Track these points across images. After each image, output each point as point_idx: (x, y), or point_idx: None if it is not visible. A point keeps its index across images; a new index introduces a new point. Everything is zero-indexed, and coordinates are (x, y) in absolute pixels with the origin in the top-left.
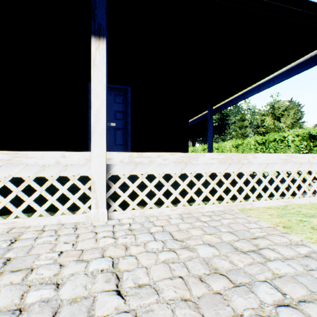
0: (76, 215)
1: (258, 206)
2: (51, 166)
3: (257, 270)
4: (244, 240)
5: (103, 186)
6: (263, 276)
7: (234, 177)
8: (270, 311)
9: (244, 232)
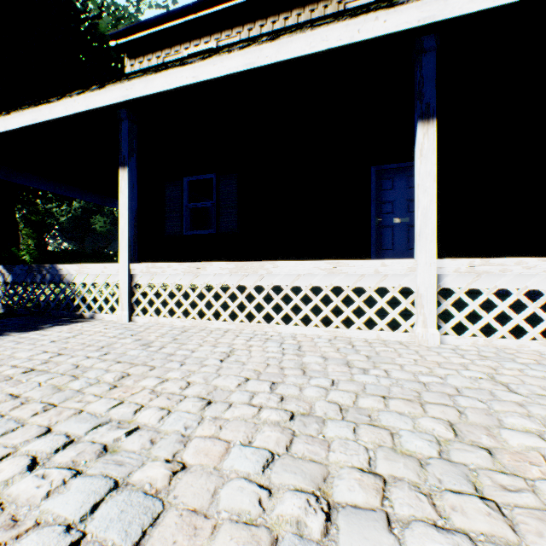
0: (396, 333)
1: None
2: (368, 275)
3: None
4: None
5: (432, 301)
6: None
7: None
8: None
9: None
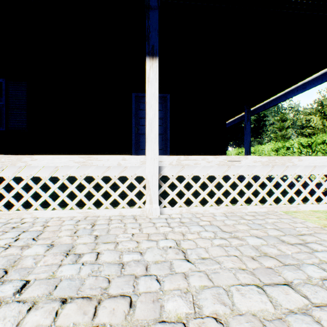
0: (133, 209)
1: (304, 209)
2: (114, 167)
3: (304, 257)
4: (291, 235)
5: (155, 185)
6: (310, 261)
7: (277, 180)
8: (317, 282)
9: (290, 229)
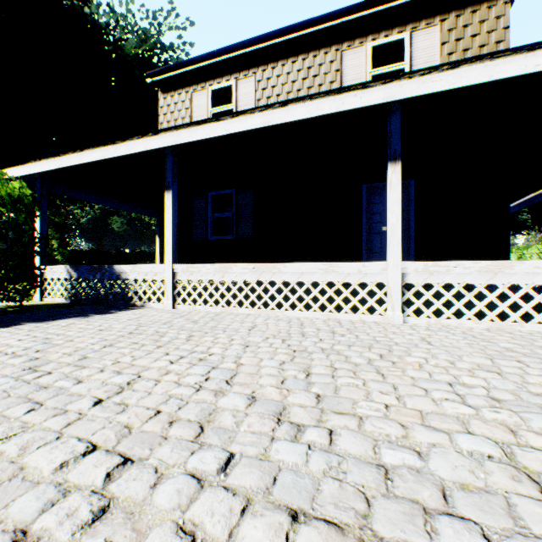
0: (373, 315)
1: None
2: (353, 274)
3: None
4: None
5: (398, 292)
6: None
7: None
8: None
9: None
